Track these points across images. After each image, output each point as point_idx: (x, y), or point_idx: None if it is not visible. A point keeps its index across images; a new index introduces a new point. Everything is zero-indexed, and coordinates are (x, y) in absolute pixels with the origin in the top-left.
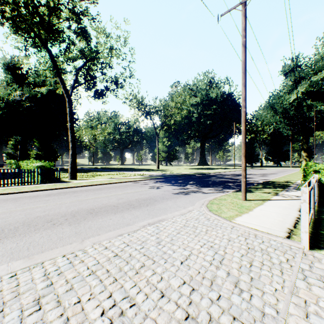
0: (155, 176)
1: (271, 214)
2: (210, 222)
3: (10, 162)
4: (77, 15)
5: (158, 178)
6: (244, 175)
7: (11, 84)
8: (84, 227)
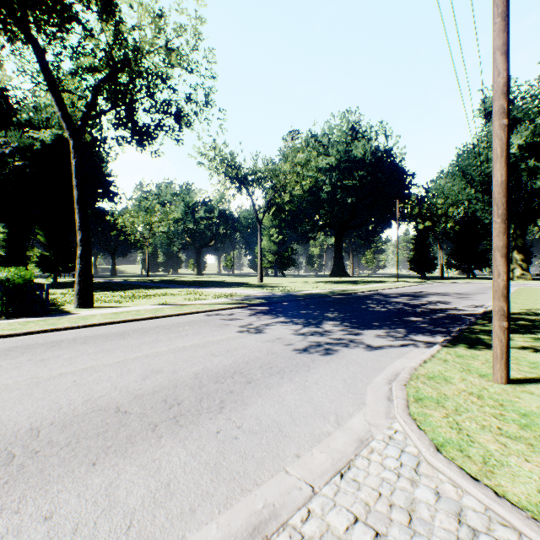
0: (254, 300)
1: None
2: None
3: None
4: None
5: (259, 303)
6: (505, 310)
7: None
8: None
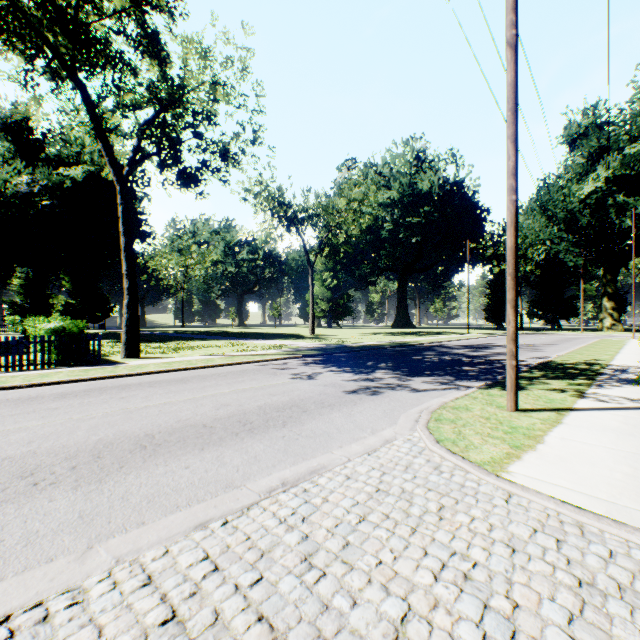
0: (306, 351)
1: (596, 454)
2: (445, 478)
3: (14, 320)
4: (135, 2)
5: (311, 354)
6: (514, 351)
7: (12, 161)
8: (111, 495)
